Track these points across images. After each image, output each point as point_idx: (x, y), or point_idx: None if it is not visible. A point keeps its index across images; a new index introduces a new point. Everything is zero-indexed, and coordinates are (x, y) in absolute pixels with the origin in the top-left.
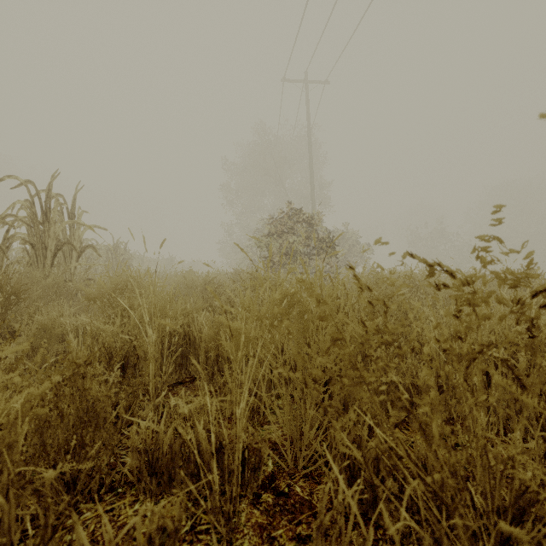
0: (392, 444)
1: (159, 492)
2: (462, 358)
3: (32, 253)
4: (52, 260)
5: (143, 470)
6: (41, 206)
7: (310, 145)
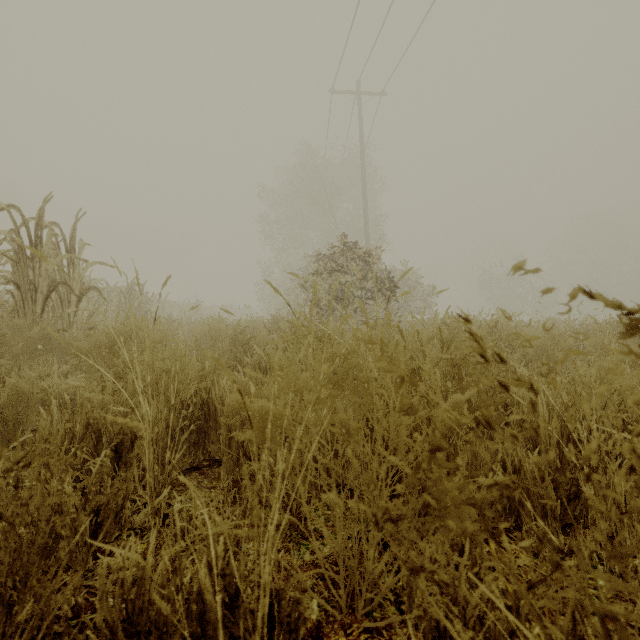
0: None
1: None
2: None
3: (19, 296)
4: (43, 305)
5: (117, 631)
6: (29, 237)
7: (363, 168)
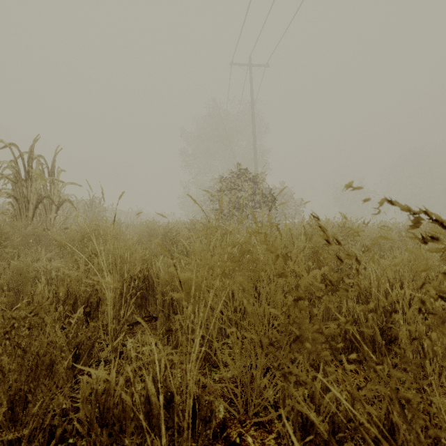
0: (363, 419)
1: (110, 443)
2: (444, 321)
3: (17, 206)
4: (33, 212)
5: (93, 422)
6: (24, 166)
7: (253, 117)
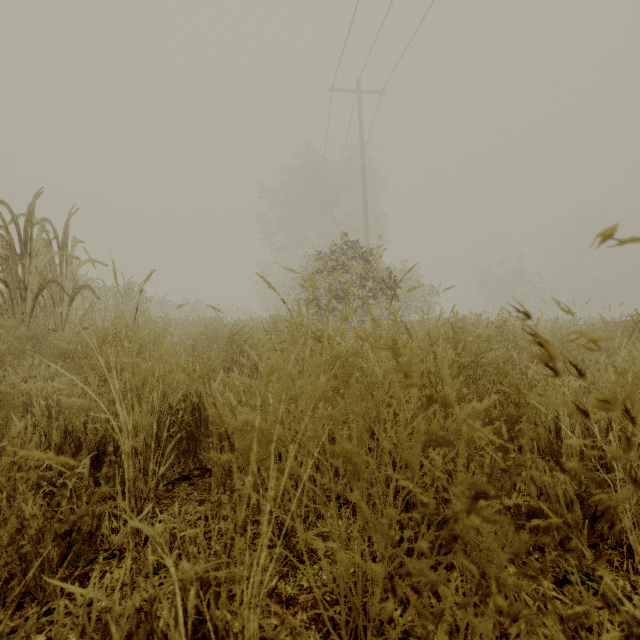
0: None
1: None
2: None
3: (8, 295)
4: (33, 304)
5: None
6: (18, 234)
7: (363, 167)
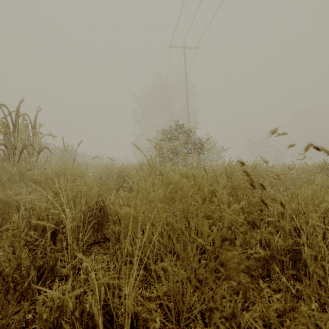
0: None
1: None
2: None
3: (6, 152)
4: (19, 156)
5: None
6: (12, 121)
7: (186, 86)
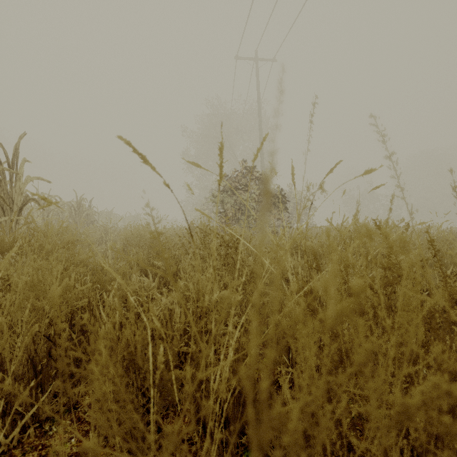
0: None
1: None
2: None
3: None
4: None
5: None
6: None
7: (259, 115)
